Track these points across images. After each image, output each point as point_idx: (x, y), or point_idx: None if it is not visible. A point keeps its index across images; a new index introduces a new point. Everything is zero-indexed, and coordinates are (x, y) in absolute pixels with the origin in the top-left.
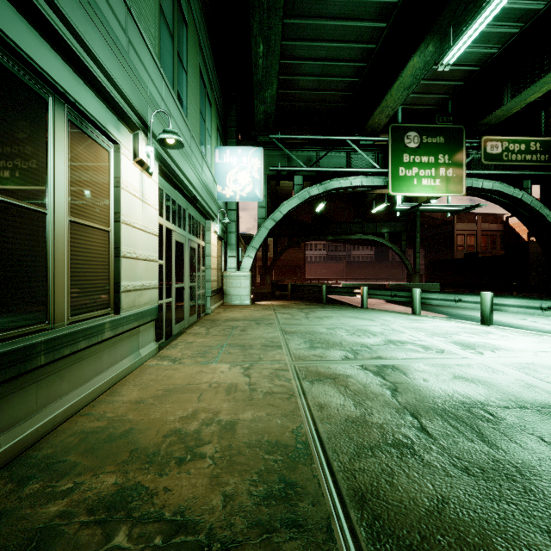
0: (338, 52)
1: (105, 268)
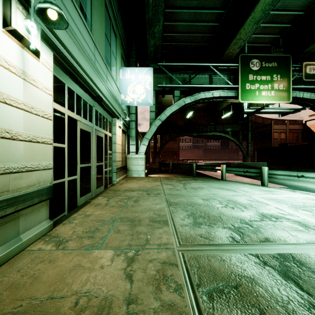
0: (205, 2)
1: None
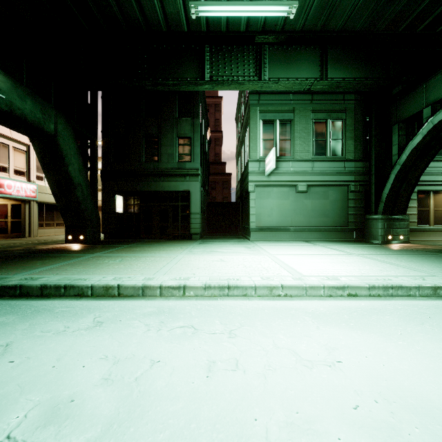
0: None
1: None
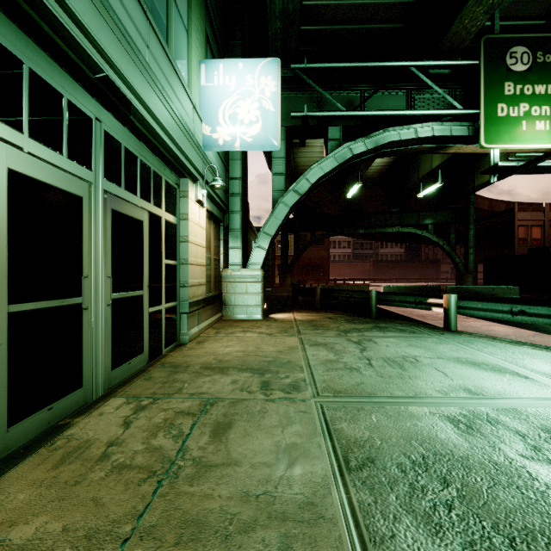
0: None
1: None
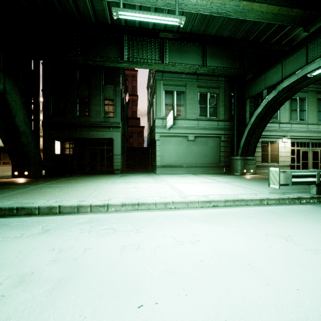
0: None
1: (276, 158)
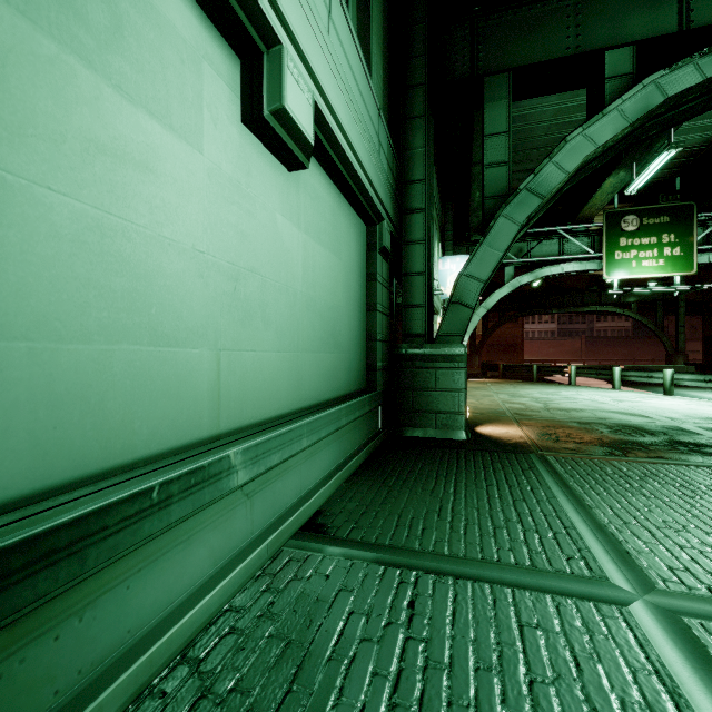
0: None
1: None
